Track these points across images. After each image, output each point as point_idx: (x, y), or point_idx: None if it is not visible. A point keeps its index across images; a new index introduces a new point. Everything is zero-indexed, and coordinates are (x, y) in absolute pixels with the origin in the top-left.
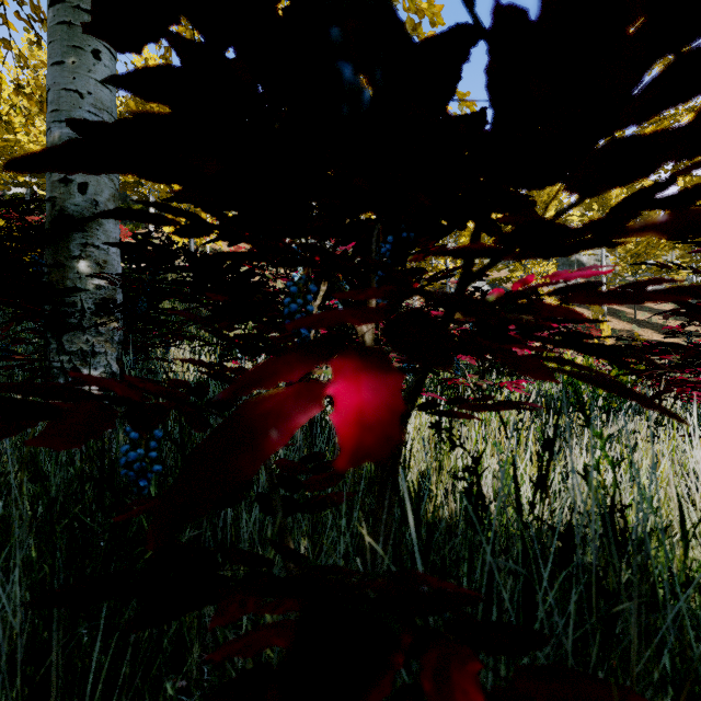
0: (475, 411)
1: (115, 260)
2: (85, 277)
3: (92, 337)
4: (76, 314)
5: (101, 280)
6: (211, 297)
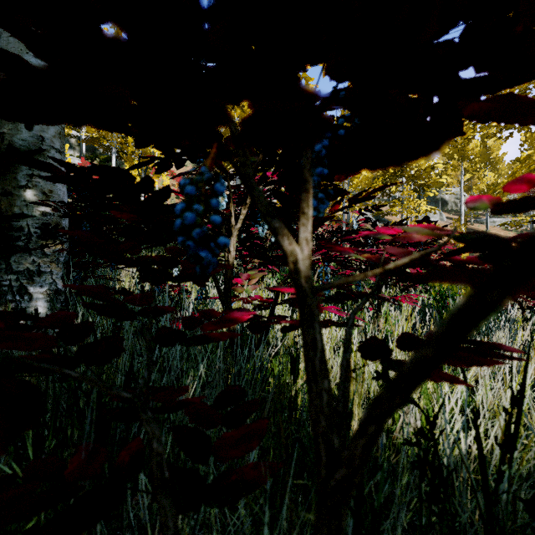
0: (449, 365)
1: (61, 190)
2: (32, 205)
3: (38, 258)
4: (23, 238)
5: (46, 208)
6: (116, 215)
